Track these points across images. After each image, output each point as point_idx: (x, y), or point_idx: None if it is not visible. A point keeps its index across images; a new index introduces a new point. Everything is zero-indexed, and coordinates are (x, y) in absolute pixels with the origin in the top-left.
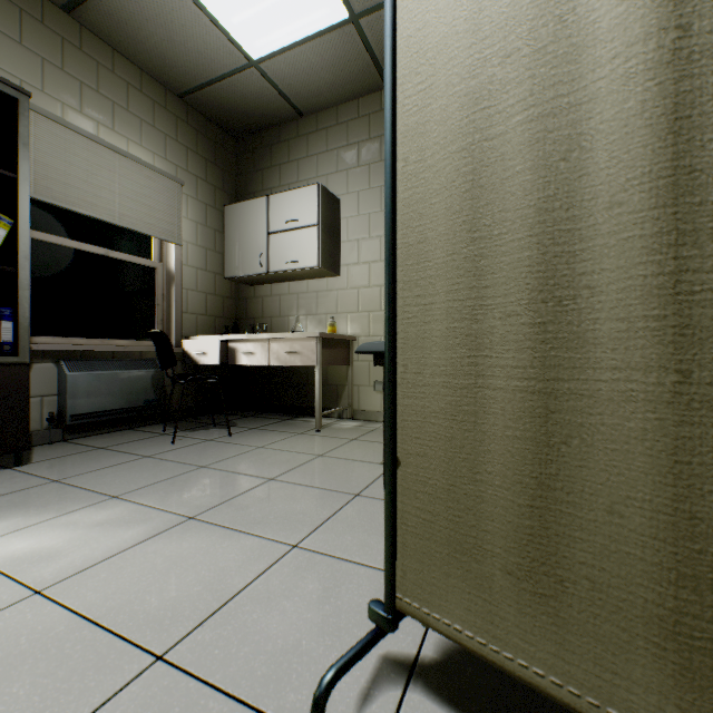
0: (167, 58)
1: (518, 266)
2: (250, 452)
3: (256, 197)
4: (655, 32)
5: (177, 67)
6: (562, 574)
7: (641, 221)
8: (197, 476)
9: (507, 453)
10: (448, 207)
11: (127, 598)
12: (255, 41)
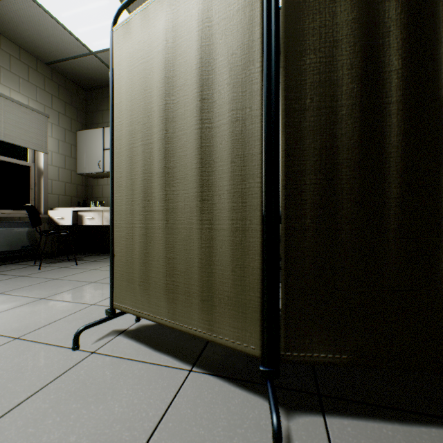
0: (37, 43)
1: (140, 189)
2: (86, 272)
3: (97, 128)
4: (162, 130)
5: (44, 48)
6: (150, 282)
7: (160, 180)
8: (51, 283)
9: (139, 247)
10: (126, 167)
11: (3, 325)
12: (93, 42)
